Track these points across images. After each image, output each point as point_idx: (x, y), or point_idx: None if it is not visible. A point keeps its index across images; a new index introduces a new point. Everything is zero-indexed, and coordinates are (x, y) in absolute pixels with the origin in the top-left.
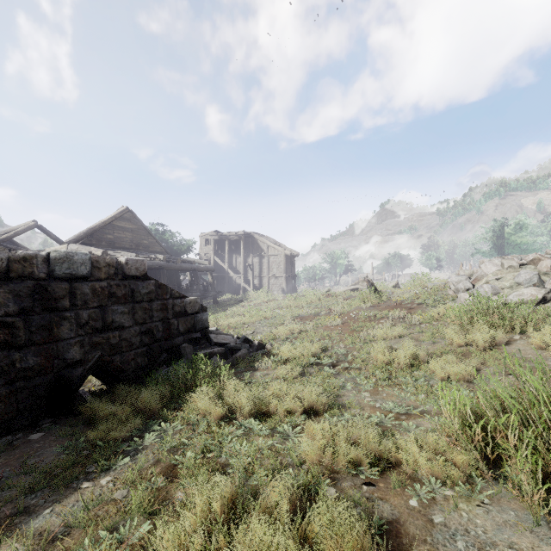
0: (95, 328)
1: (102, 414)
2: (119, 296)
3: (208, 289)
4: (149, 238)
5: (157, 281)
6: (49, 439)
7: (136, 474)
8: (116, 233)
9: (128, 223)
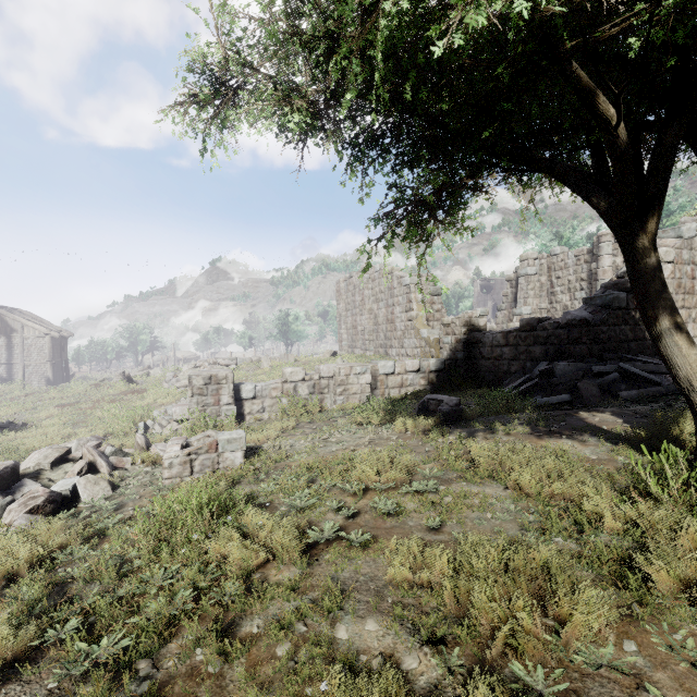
0: None
1: None
2: None
3: None
4: None
5: None
6: None
7: None
8: None
9: None
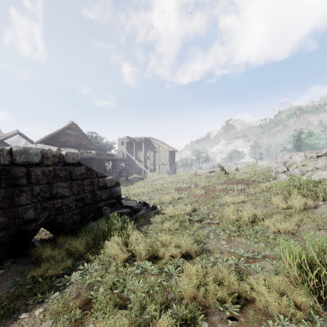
0: (44, 197)
1: (45, 257)
2: (61, 176)
3: (123, 171)
4: (86, 140)
5: (87, 167)
6: (7, 275)
7: (61, 306)
8: (66, 137)
9: (74, 131)
